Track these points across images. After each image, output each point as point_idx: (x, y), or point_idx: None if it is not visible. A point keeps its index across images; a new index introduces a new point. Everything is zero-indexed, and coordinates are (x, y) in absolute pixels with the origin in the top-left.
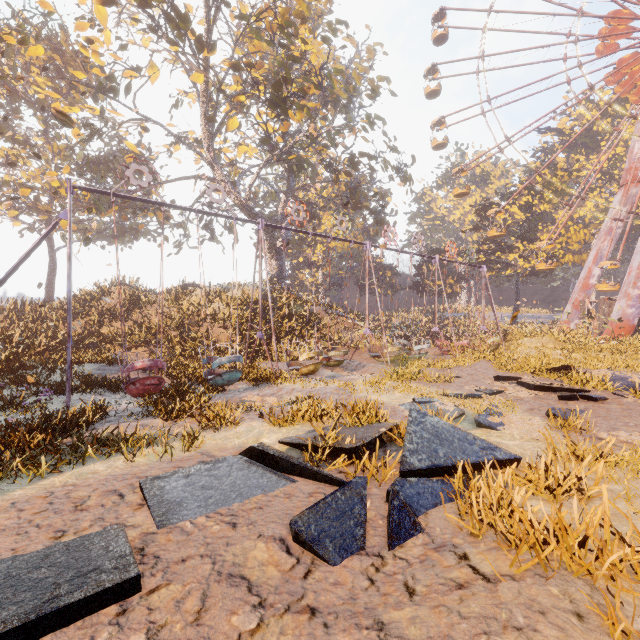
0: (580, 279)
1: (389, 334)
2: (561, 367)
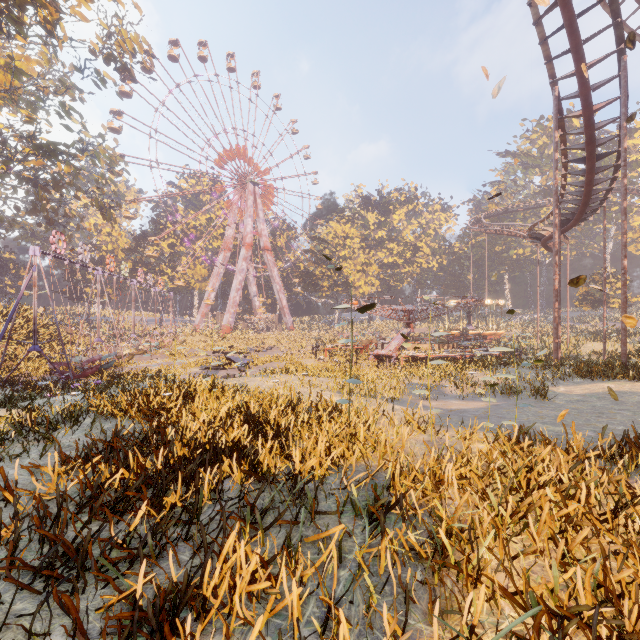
0: (205, 299)
1: None
2: (231, 346)
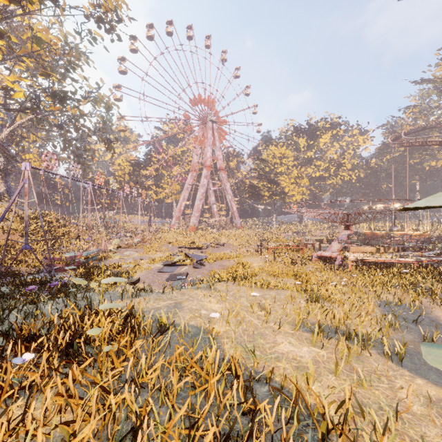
0: (178, 207)
1: None
2: (192, 242)
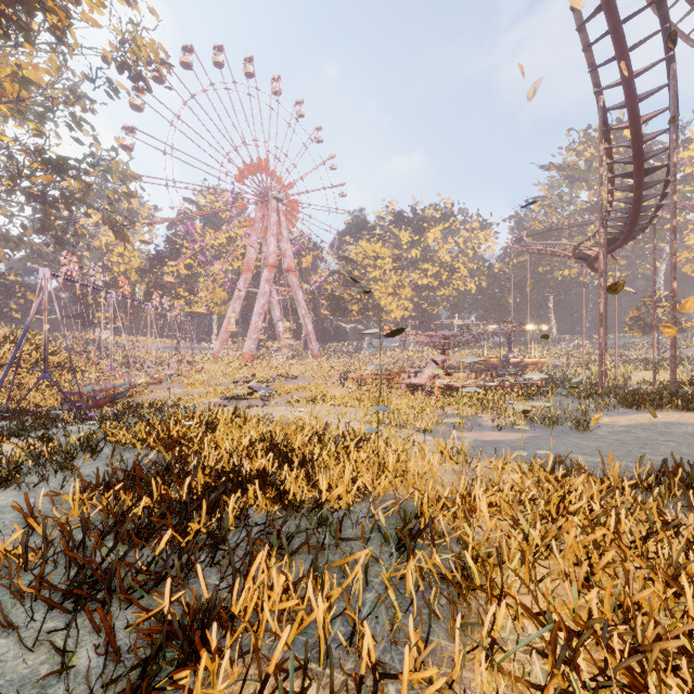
0: (224, 325)
1: None
2: (253, 375)
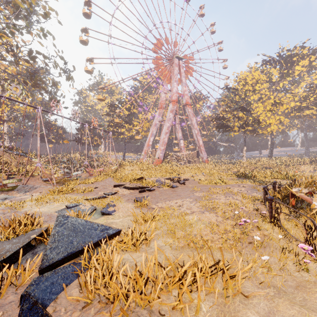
0: (147, 142)
1: (59, 166)
2: (140, 178)
